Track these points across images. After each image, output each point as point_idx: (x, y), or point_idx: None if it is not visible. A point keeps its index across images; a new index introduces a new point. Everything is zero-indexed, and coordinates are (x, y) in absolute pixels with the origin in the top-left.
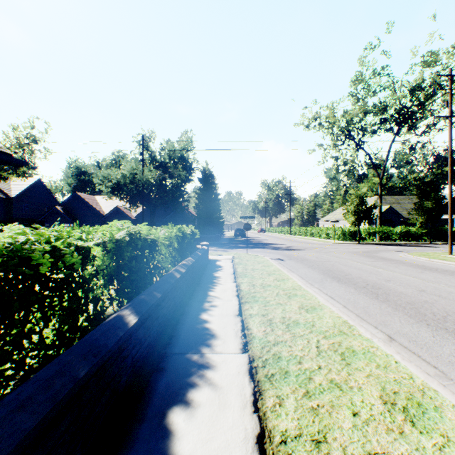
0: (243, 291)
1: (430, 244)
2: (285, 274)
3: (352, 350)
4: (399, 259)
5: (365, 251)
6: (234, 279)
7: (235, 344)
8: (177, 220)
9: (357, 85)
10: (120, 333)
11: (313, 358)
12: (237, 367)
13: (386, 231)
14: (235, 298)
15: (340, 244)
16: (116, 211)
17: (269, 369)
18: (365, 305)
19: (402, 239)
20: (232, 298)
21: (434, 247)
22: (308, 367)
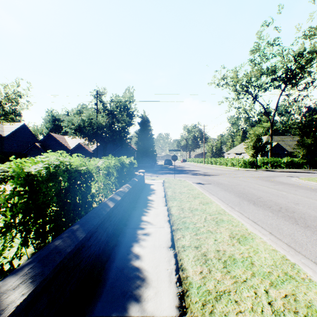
0: (174, 216)
1: (309, 170)
2: (208, 198)
3: (316, 312)
4: (294, 183)
5: (264, 176)
6: (165, 203)
7: (170, 297)
8: (123, 153)
9: (255, 53)
10: None
11: None
12: None
13: (276, 161)
14: (167, 224)
15: (243, 171)
16: (79, 146)
17: None
18: (289, 231)
19: (288, 167)
20: (164, 224)
21: (314, 173)
22: None
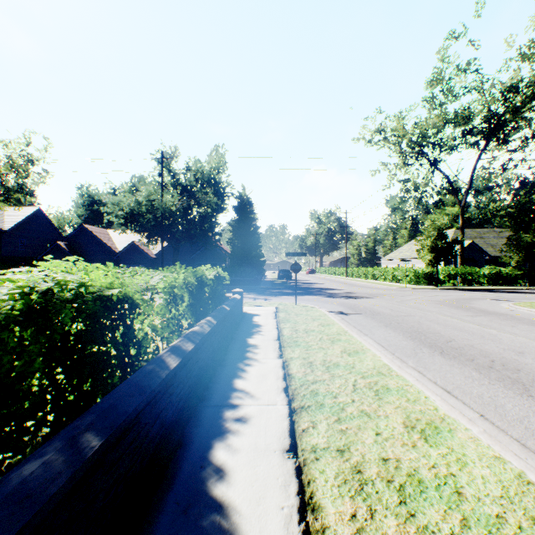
0: (295, 380)
1: (529, 289)
2: (357, 341)
3: None
4: (507, 313)
5: (452, 299)
6: (280, 351)
7: None
8: (207, 258)
9: (435, 87)
10: None
11: None
12: None
13: (470, 272)
14: (282, 396)
15: (413, 290)
16: (132, 248)
17: None
18: (519, 413)
19: (491, 283)
20: (276, 396)
21: None
22: None
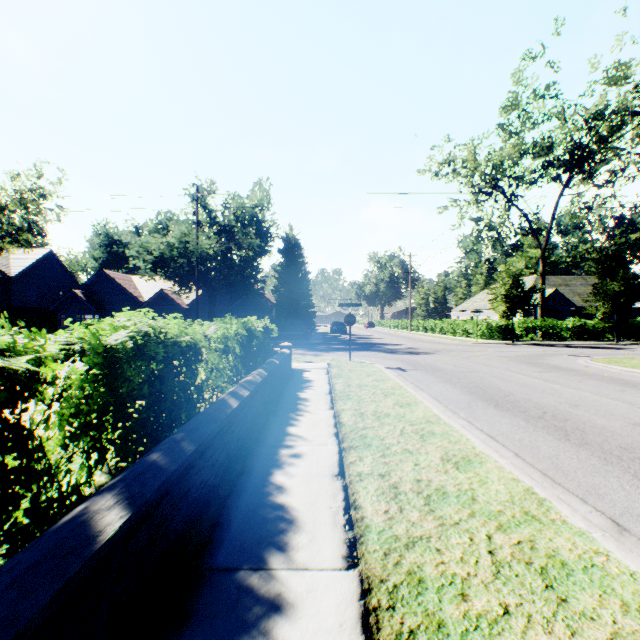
0: (345, 426)
1: (617, 344)
2: (411, 395)
3: (560, 562)
4: (579, 369)
5: (525, 355)
6: (331, 404)
7: (333, 545)
8: (248, 309)
9: (510, 113)
10: (69, 569)
11: (489, 584)
12: (338, 608)
13: (551, 325)
14: (333, 439)
15: (485, 345)
16: (161, 297)
17: (404, 615)
18: (551, 452)
19: (575, 338)
20: (327, 439)
21: (625, 349)
22: (484, 611)
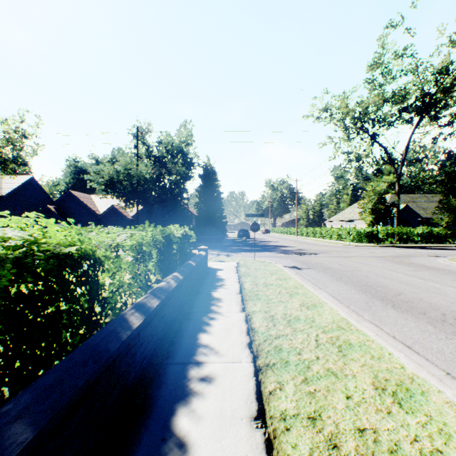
0: (258, 334)
1: None
2: (313, 295)
3: None
4: (444, 268)
5: (393, 255)
6: (242, 304)
7: None
8: (176, 220)
9: (376, 69)
10: None
11: None
12: None
13: (406, 232)
14: (246, 353)
15: (357, 247)
16: (112, 210)
17: None
18: None
19: (424, 241)
20: (240, 352)
21: None
22: None
